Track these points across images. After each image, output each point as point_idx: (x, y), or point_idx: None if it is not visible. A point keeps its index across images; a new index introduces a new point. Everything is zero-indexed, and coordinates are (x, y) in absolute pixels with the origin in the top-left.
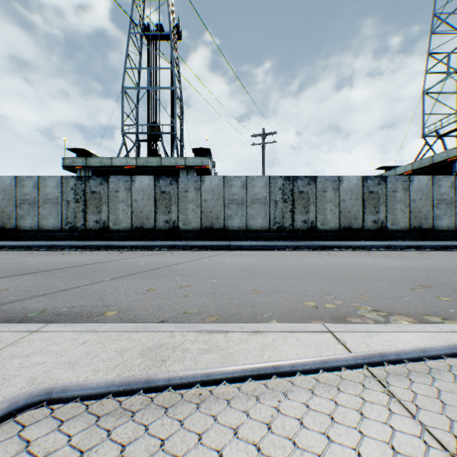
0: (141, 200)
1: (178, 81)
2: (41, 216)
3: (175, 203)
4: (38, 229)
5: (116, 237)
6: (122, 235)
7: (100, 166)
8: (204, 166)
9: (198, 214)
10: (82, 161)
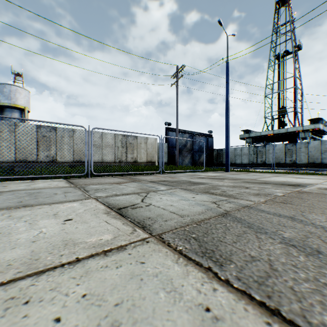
0: (278, 153)
1: (298, 79)
2: (242, 159)
3: (294, 153)
4: (241, 163)
5: (268, 166)
6: (270, 165)
7: (255, 136)
8: (315, 129)
9: (306, 157)
10: (247, 135)
